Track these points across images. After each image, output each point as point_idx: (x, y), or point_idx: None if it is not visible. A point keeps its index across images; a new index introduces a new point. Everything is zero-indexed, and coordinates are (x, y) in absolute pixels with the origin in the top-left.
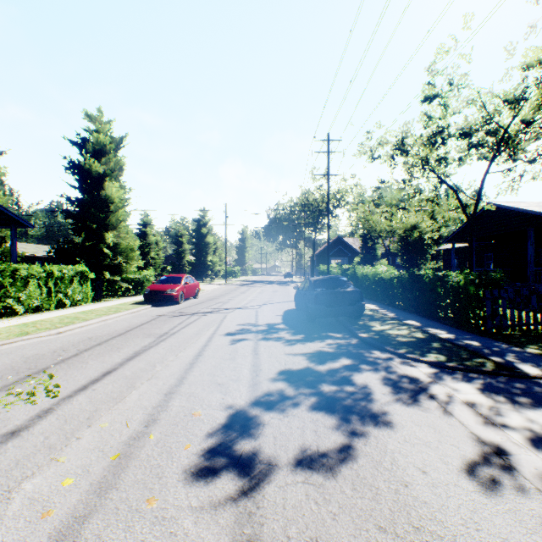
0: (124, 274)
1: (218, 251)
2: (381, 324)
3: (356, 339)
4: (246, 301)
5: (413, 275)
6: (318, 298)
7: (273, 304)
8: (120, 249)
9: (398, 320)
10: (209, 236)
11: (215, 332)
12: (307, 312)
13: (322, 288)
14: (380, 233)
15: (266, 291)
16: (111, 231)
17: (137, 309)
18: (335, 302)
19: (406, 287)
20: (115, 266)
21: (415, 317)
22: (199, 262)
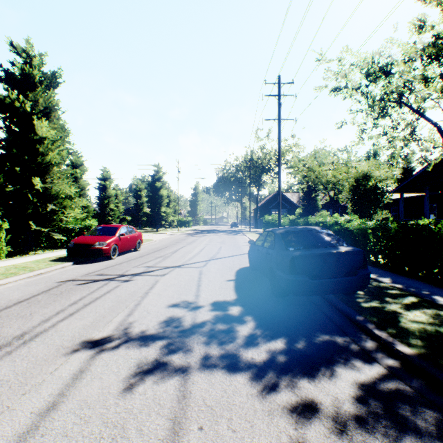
0: (62, 224)
1: (172, 204)
2: (403, 308)
3: (395, 359)
4: (190, 254)
5: (407, 226)
6: (295, 263)
7: (221, 259)
8: (50, 196)
9: (414, 295)
10: (163, 189)
11: (115, 331)
12: (273, 282)
13: (298, 246)
14: (326, 183)
15: (214, 241)
16: (42, 177)
17: (46, 269)
18: (324, 270)
19: (394, 241)
20: (47, 215)
21: (427, 286)
22: (153, 213)
